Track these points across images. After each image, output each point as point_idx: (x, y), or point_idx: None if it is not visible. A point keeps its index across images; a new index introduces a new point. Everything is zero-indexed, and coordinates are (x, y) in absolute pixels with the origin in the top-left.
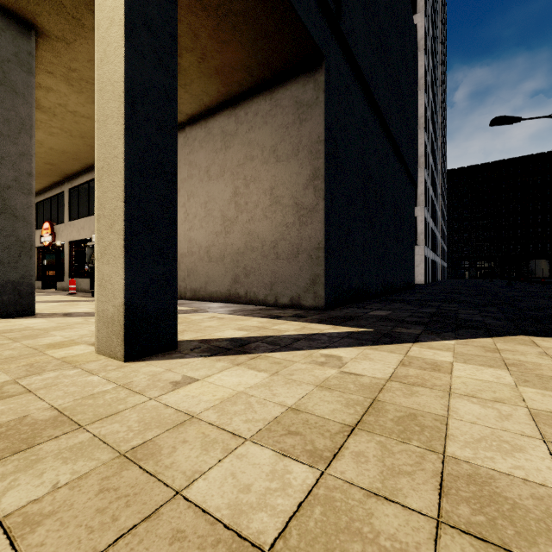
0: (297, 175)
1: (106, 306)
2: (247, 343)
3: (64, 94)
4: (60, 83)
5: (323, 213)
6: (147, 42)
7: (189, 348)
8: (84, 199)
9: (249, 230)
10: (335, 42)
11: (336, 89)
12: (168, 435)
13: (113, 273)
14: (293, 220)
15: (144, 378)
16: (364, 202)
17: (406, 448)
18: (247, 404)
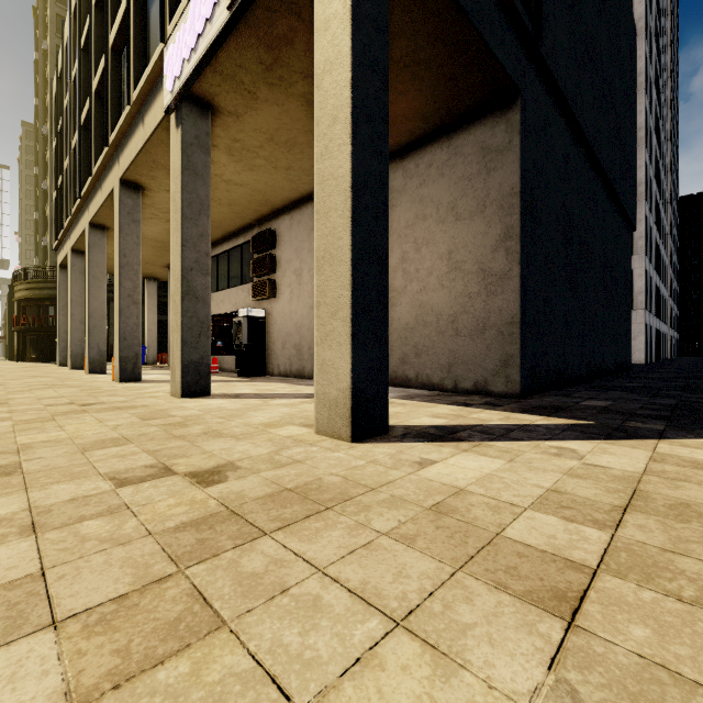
0: (484, 235)
1: (328, 389)
2: (457, 431)
3: (223, 165)
4: (222, 154)
5: (517, 280)
6: (367, 134)
7: (399, 433)
8: (224, 270)
9: (421, 302)
10: (532, 69)
11: (533, 126)
12: (454, 500)
13: (337, 358)
14: (478, 289)
15: (385, 457)
16: (565, 260)
17: (687, 526)
18: (504, 484)
